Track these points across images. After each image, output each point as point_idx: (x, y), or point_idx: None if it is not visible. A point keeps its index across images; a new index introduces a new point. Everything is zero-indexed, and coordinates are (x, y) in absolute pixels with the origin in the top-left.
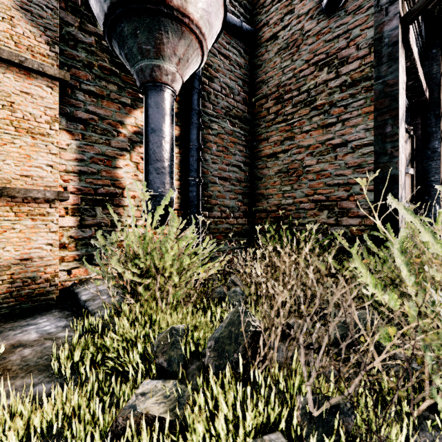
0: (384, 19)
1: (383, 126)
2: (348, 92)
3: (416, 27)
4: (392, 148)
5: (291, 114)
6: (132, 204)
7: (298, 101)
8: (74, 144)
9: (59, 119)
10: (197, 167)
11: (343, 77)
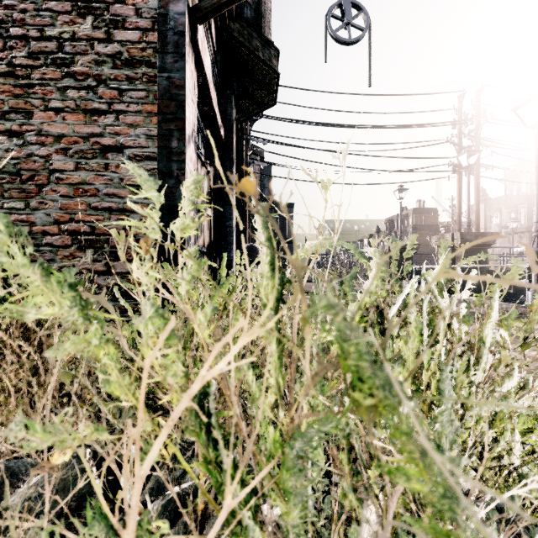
0: None
1: (169, 137)
2: (125, 72)
3: (212, 50)
4: (179, 170)
5: (26, 69)
6: None
7: (39, 50)
8: None
9: None
10: None
11: (118, 44)
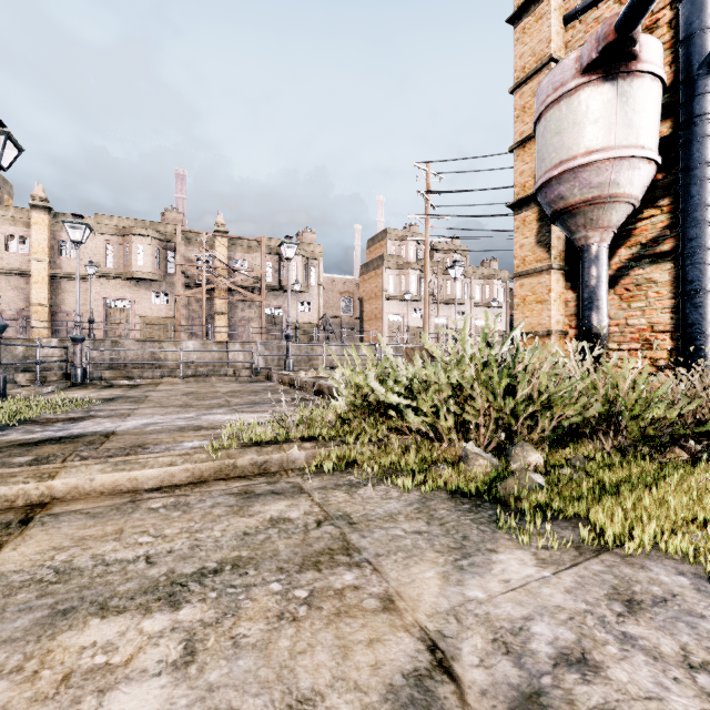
0: None
1: None
2: None
3: None
4: None
5: None
6: (616, 331)
7: None
8: (575, 296)
9: (567, 284)
10: (691, 278)
11: None
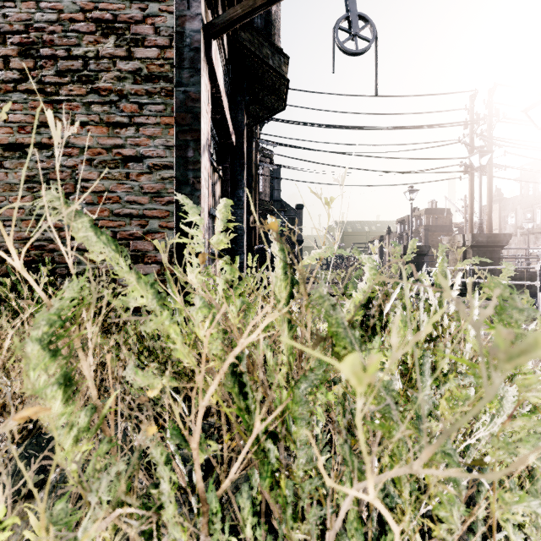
0: (186, 12)
1: (185, 147)
2: (144, 87)
3: (224, 60)
4: (194, 179)
5: (55, 86)
6: None
7: (66, 68)
8: None
9: None
10: None
11: (138, 62)
